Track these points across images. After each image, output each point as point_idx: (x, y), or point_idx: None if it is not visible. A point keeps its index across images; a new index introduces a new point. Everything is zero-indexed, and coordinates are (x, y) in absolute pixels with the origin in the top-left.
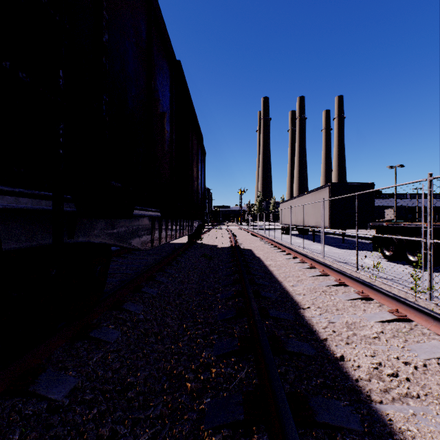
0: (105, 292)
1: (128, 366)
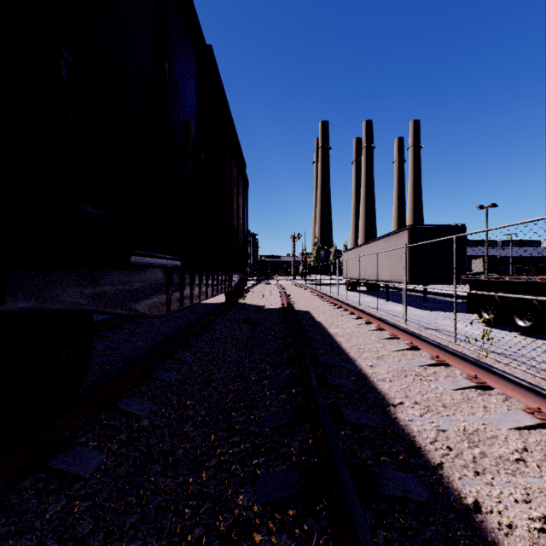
0: (97, 379)
1: (106, 530)
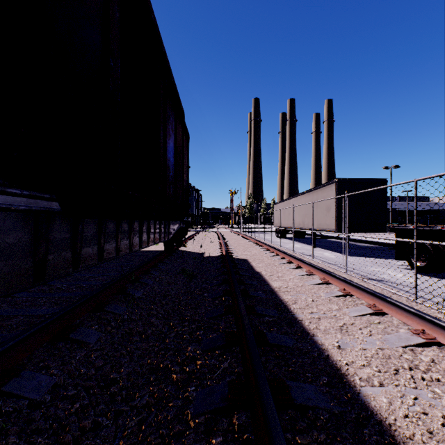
0: None
1: None
